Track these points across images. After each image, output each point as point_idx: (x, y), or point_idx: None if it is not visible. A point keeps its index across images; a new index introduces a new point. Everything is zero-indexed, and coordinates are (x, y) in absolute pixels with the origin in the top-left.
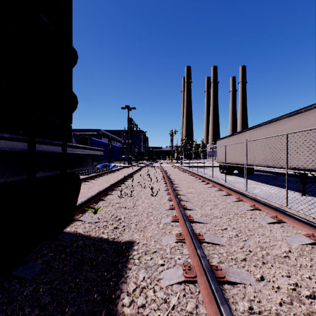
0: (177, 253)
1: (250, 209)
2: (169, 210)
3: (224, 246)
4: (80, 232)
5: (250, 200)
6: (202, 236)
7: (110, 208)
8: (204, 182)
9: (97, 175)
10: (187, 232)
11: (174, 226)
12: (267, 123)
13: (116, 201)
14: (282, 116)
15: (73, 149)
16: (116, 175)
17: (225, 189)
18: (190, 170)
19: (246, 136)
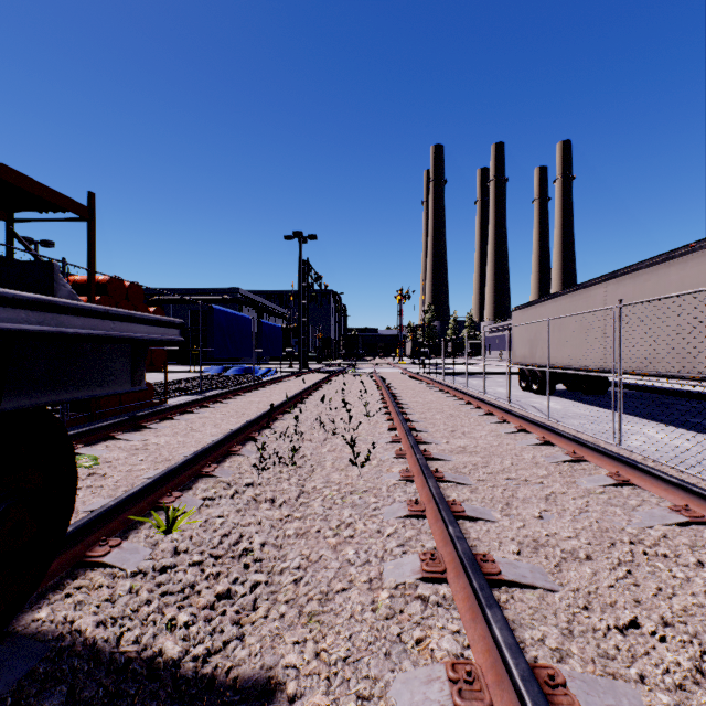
0: None
1: (675, 520)
2: (406, 518)
3: None
4: (81, 631)
5: (661, 484)
6: (568, 694)
7: (225, 505)
8: (491, 418)
9: (217, 396)
10: (500, 668)
11: (433, 606)
12: (657, 260)
13: (248, 477)
14: (705, 241)
15: None
16: (266, 394)
17: (563, 441)
18: (446, 381)
19: (593, 298)
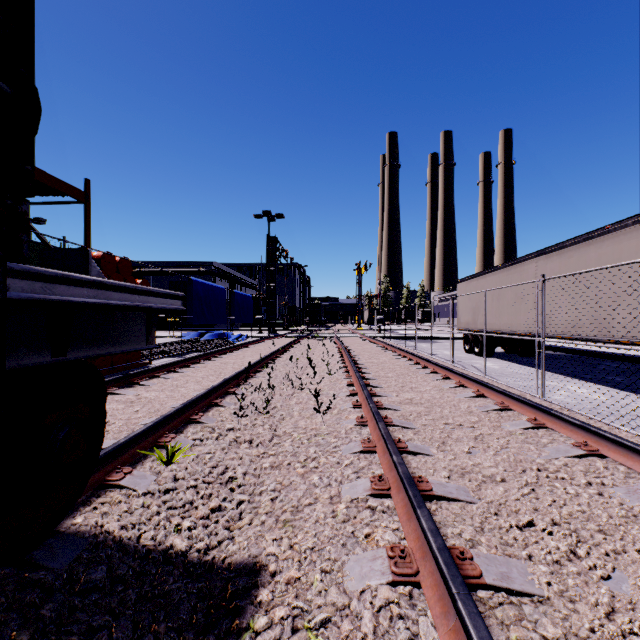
0: (399, 637)
1: (575, 453)
2: (360, 453)
3: (550, 601)
4: (110, 532)
5: (568, 426)
6: (473, 563)
7: (212, 444)
8: (436, 376)
9: (197, 357)
10: (425, 548)
11: (379, 513)
12: (579, 240)
13: (229, 424)
14: (618, 223)
15: (47, 286)
16: (240, 356)
17: (493, 394)
18: (399, 345)
19: (526, 271)
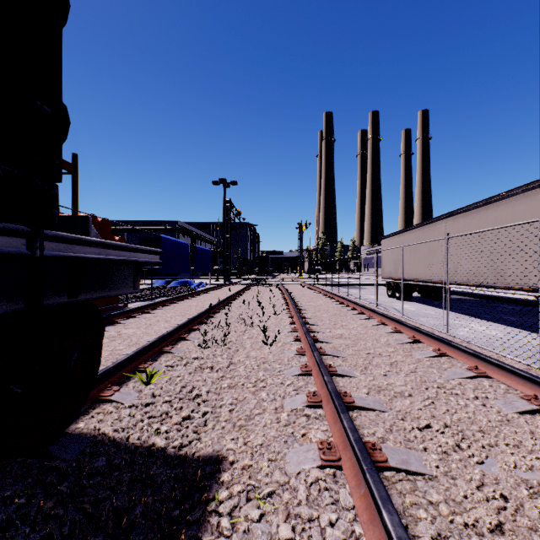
0: (325, 502)
1: (468, 375)
2: (299, 376)
3: (437, 478)
4: (106, 433)
5: (464, 355)
6: (381, 452)
7: (181, 369)
8: (362, 316)
9: (166, 301)
10: (346, 441)
11: (313, 419)
12: (480, 204)
13: (194, 354)
14: (510, 191)
15: (68, 246)
16: (201, 300)
17: (408, 330)
18: (333, 291)
19: (437, 230)
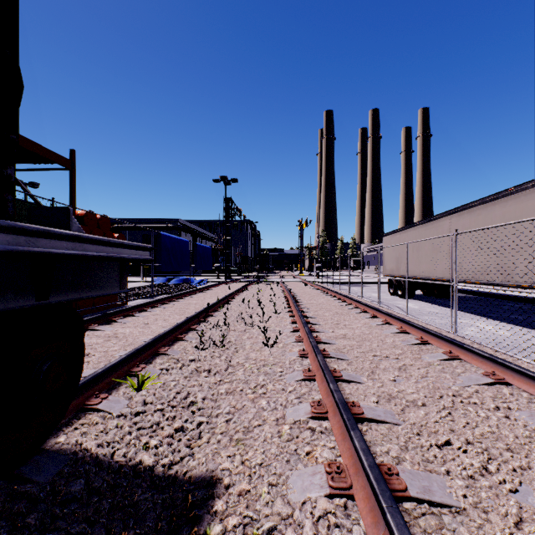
0: None
1: (485, 381)
2: (302, 381)
3: (466, 512)
4: (88, 449)
5: (478, 358)
6: (399, 478)
7: (176, 373)
8: (366, 315)
9: (165, 299)
10: (358, 464)
11: (318, 434)
12: (486, 200)
13: (191, 355)
14: (519, 186)
15: (31, 240)
16: (201, 298)
17: (414, 330)
18: (334, 289)
19: (441, 227)
